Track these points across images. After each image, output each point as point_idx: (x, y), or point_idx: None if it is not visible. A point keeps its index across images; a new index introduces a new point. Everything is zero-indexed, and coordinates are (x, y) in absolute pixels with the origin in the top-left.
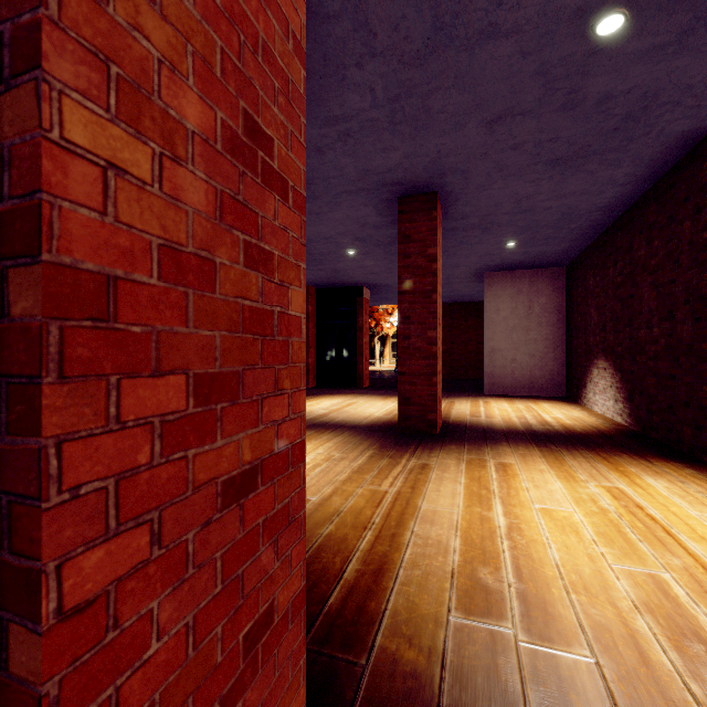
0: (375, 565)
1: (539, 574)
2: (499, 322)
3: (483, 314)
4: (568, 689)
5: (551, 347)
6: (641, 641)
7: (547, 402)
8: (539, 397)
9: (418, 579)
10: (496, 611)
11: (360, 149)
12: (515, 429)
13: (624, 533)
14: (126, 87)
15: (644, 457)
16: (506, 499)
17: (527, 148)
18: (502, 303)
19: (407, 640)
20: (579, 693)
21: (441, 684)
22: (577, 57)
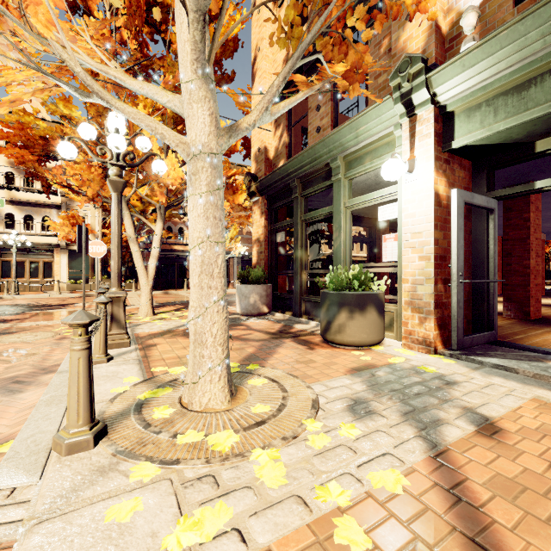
0: None
1: None
2: None
3: None
4: None
5: None
6: None
7: None
8: None
9: None
10: None
11: (544, 205)
12: None
13: None
14: (532, 258)
15: None
16: None
17: None
18: None
19: None
20: None
21: None
22: None
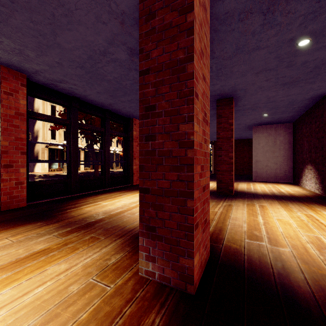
0: (218, 228)
1: (275, 234)
2: (260, 148)
3: (251, 144)
4: (281, 254)
5: (285, 159)
6: (307, 248)
7: (283, 184)
8: (279, 182)
9: (233, 232)
10: (260, 240)
11: None
12: (267, 194)
13: (308, 226)
14: (197, 118)
15: (325, 205)
16: (263, 215)
17: (272, 80)
18: (261, 140)
19: (232, 243)
20: (285, 255)
21: (244, 251)
22: (291, 52)
